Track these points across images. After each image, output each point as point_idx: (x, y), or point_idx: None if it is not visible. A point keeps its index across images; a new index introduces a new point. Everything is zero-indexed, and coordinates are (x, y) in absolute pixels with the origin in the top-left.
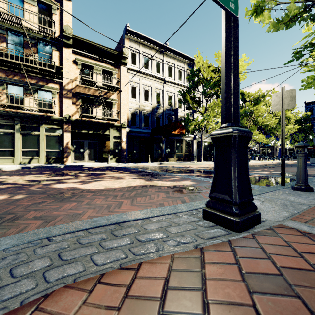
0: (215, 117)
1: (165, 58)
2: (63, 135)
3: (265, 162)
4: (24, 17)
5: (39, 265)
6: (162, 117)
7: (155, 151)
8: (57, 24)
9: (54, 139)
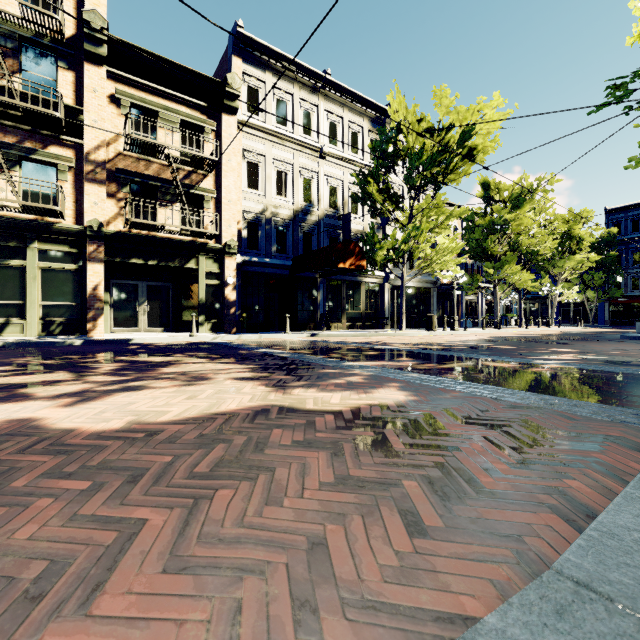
0: (431, 233)
1: (322, 103)
2: (85, 269)
3: (531, 330)
4: None
5: None
6: (316, 232)
7: (302, 307)
8: (71, 8)
9: (64, 278)
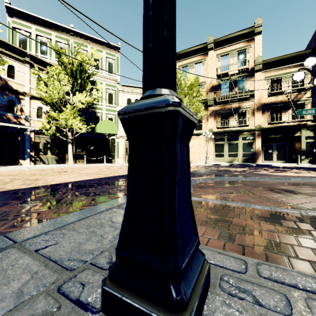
0: None
1: None
2: (254, 141)
3: None
4: (229, 68)
5: (261, 180)
6: None
7: None
8: (250, 59)
9: (248, 145)
